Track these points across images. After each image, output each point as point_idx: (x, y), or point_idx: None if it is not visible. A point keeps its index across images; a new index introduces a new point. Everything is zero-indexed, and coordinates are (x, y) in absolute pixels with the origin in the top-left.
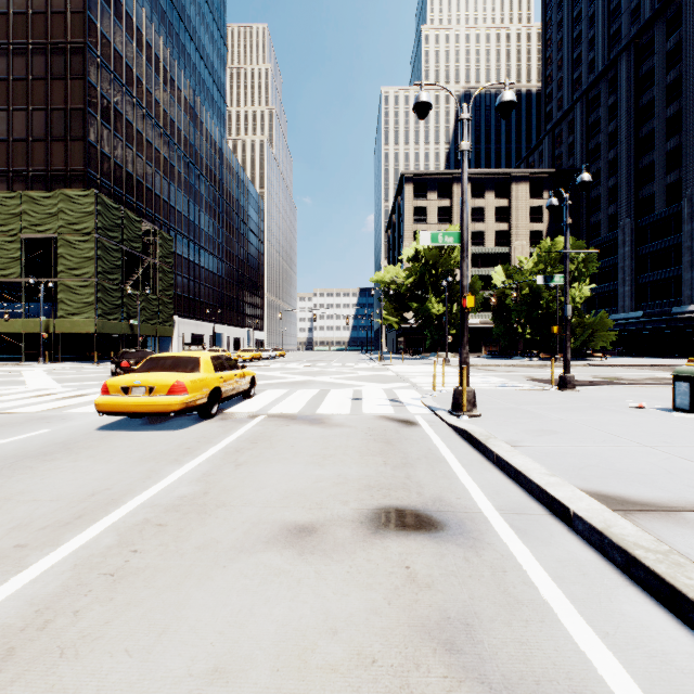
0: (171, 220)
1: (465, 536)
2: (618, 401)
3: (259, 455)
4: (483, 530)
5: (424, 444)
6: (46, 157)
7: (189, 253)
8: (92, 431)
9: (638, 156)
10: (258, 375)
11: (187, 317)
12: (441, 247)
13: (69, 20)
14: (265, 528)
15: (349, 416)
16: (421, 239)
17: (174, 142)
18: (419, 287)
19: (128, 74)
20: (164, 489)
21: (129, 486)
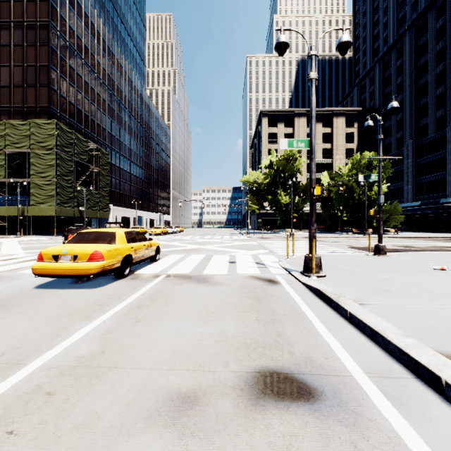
0: (108, 141)
1: (344, 408)
2: (422, 264)
3: (155, 312)
4: (359, 400)
5: (286, 300)
6: (22, 98)
7: (120, 163)
8: (30, 289)
9: (417, 99)
10: (164, 244)
11: (118, 205)
12: (288, 159)
13: (38, 6)
14: (149, 398)
15: (227, 276)
16: (280, 144)
17: (109, 89)
18: (272, 185)
19: (78, 43)
20: (67, 348)
21: (38, 344)
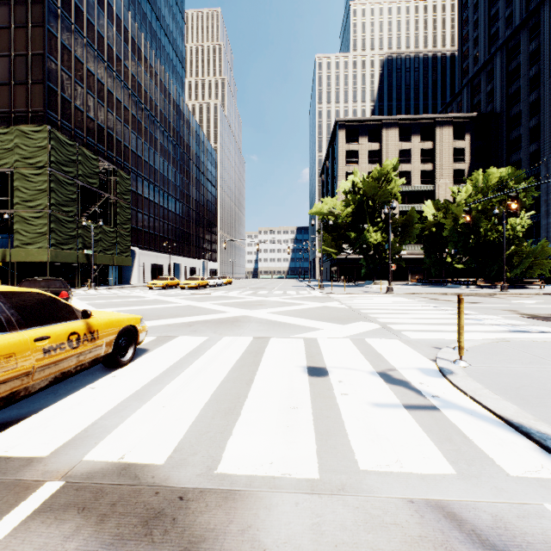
0: (132, 163)
1: None
2: None
3: None
4: None
5: None
6: (9, 100)
7: (149, 193)
8: None
9: None
10: (188, 307)
11: (147, 249)
12: (379, 179)
13: None
14: None
15: (324, 514)
16: None
17: (134, 95)
18: (356, 218)
19: (89, 28)
20: None
21: None
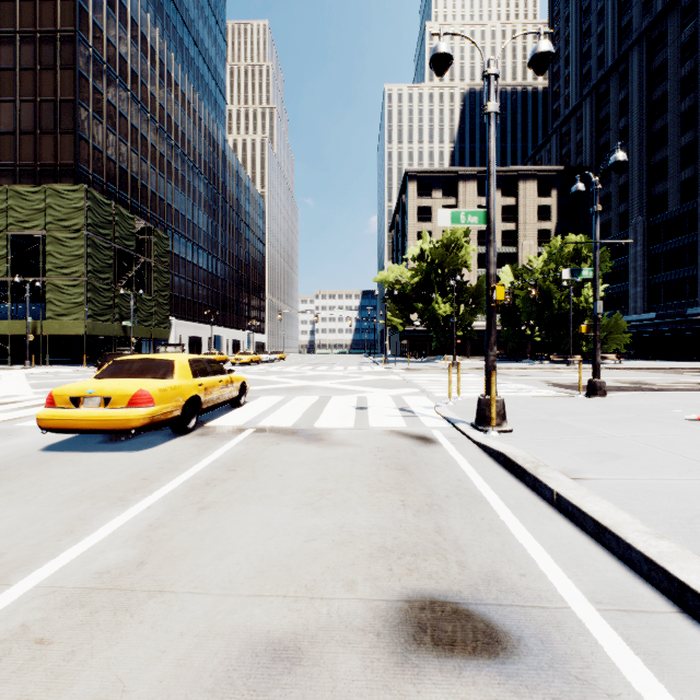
0: (168, 219)
1: (561, 672)
2: (666, 412)
3: (235, 491)
4: (586, 656)
5: (451, 471)
6: (34, 151)
7: (186, 252)
8: (34, 451)
9: (650, 152)
10: (254, 380)
11: (184, 318)
12: (448, 246)
13: (59, 7)
14: (214, 650)
15: (353, 431)
16: (439, 218)
17: (170, 138)
18: (424, 288)
19: (122, 65)
20: (81, 556)
21: (33, 549)
